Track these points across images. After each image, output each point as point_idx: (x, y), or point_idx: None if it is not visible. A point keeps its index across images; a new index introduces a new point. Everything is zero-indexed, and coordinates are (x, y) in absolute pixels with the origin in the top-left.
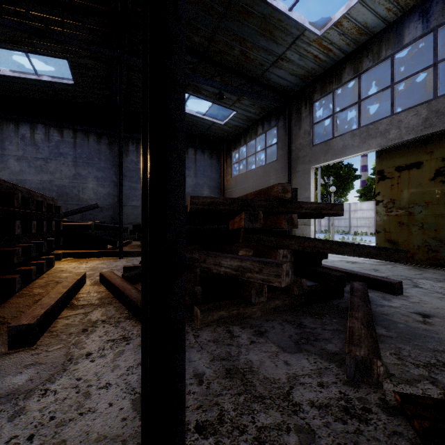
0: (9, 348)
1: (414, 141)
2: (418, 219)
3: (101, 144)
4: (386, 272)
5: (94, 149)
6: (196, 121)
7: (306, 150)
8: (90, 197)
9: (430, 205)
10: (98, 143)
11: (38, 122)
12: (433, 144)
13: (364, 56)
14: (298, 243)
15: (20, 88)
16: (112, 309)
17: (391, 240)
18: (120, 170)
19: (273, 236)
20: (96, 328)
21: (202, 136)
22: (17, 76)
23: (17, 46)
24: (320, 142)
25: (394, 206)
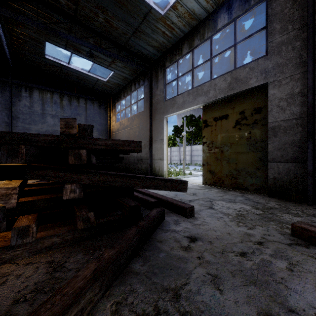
0: None
1: (224, 99)
2: (226, 155)
3: None
4: (200, 195)
5: None
6: (83, 76)
7: (161, 104)
8: None
9: (233, 145)
10: None
11: None
12: (234, 102)
13: (195, 36)
14: (89, 177)
15: None
16: None
17: (211, 170)
18: None
19: (62, 171)
20: None
21: (92, 90)
22: None
23: None
24: (170, 98)
25: (213, 146)
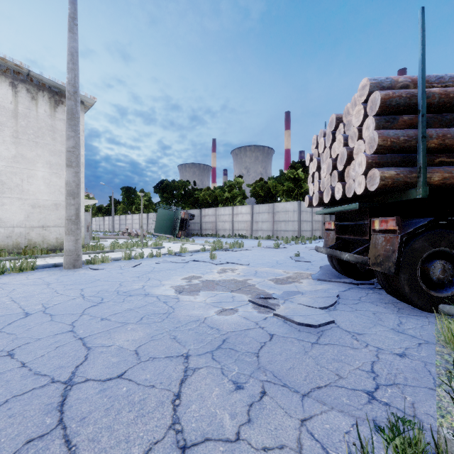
0: None
1: None
2: None
3: None
4: None
5: None
6: None
7: None
8: None
9: None
10: None
11: None
12: None
13: None
14: None
15: None
16: None
17: None
18: None
19: None
20: None
21: None
22: None
23: None
24: None
25: None
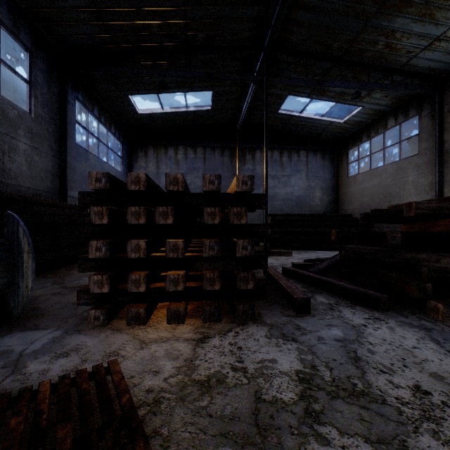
0: (296, 313)
1: None
2: None
3: (224, 157)
4: None
5: (218, 162)
6: (312, 123)
7: None
8: None
9: None
10: (221, 156)
11: (180, 145)
12: None
13: None
14: None
15: (172, 120)
16: (329, 296)
17: None
18: (266, 179)
19: None
20: (339, 308)
21: (314, 137)
22: (173, 111)
23: (181, 89)
24: None
25: None
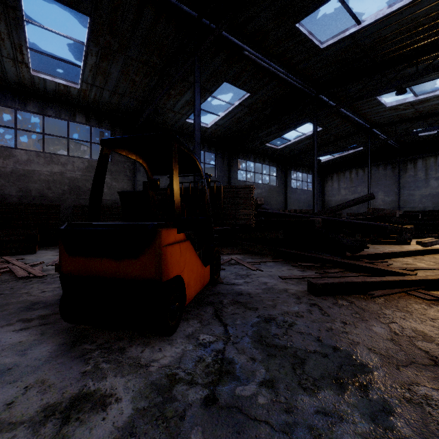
0: None
1: None
2: None
3: (387, 170)
4: None
5: (382, 174)
6: None
7: None
8: (379, 203)
9: None
10: (384, 170)
11: (352, 168)
12: None
13: None
14: None
15: (343, 158)
16: None
17: None
18: None
19: None
20: None
21: None
22: (340, 156)
23: (337, 149)
24: None
25: None
